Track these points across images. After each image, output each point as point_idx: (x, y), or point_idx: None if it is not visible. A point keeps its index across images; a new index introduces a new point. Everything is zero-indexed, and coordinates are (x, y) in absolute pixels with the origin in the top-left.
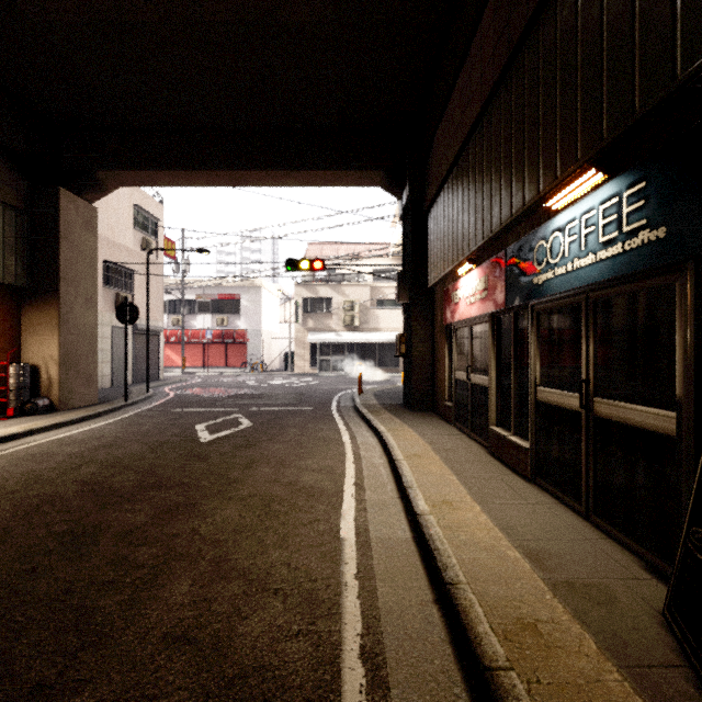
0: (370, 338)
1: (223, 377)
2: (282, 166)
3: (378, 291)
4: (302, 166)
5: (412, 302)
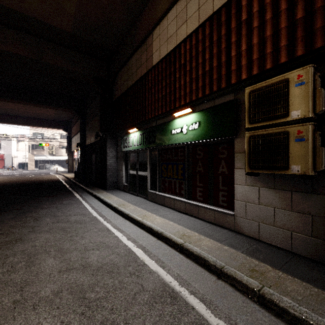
0: (59, 158)
1: None
2: (39, 126)
3: (62, 143)
4: (44, 126)
5: (69, 153)
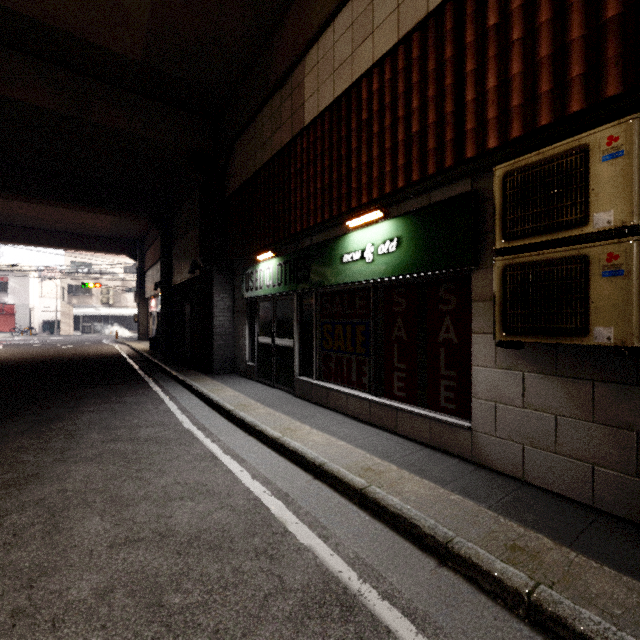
0: (121, 312)
1: (1, 338)
2: (82, 248)
3: (128, 282)
4: (92, 249)
5: (140, 303)
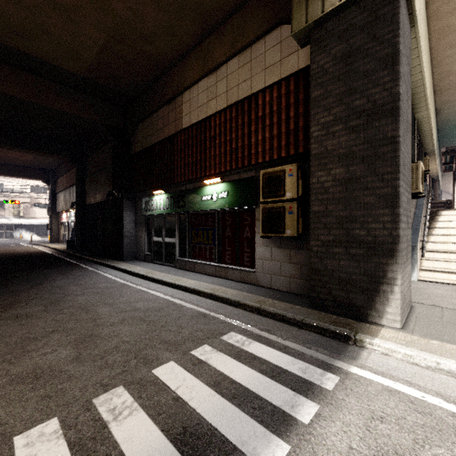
0: (30, 222)
1: None
2: (5, 174)
3: (35, 199)
4: (13, 175)
5: (52, 215)
